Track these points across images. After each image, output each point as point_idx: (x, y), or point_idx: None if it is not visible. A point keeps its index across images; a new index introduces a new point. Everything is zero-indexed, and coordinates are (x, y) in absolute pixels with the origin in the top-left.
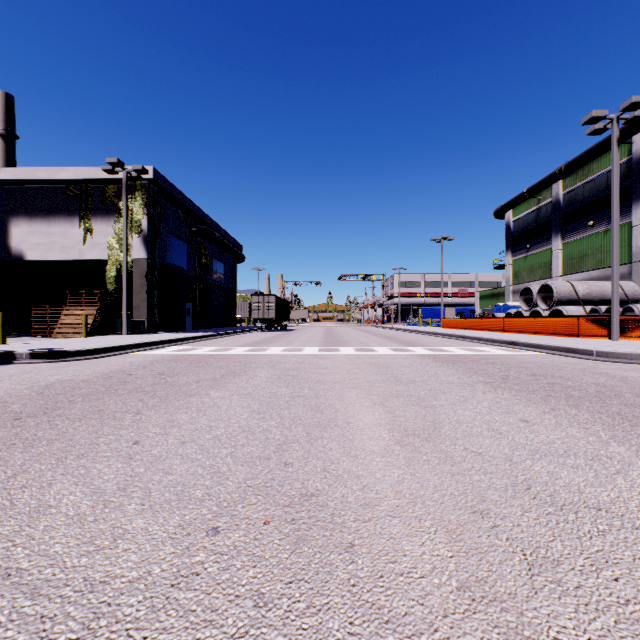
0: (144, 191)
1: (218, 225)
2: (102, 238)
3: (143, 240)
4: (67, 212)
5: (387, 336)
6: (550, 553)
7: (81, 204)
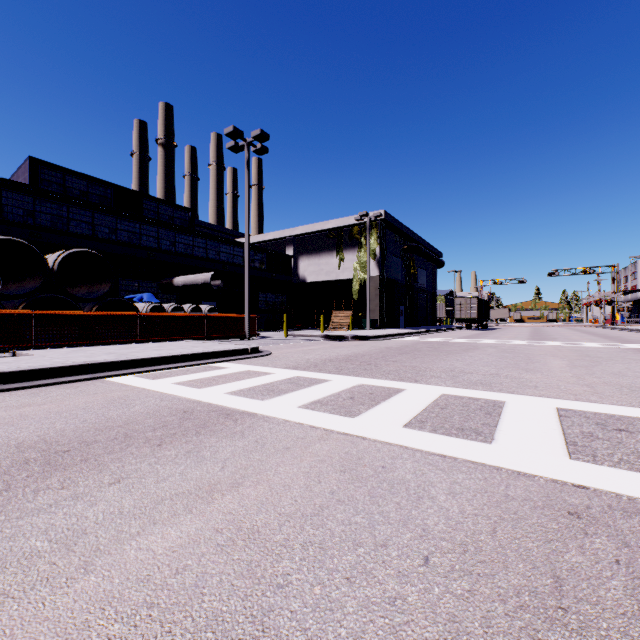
0: (377, 228)
1: (423, 240)
2: (349, 264)
3: (376, 263)
4: (329, 249)
5: (607, 336)
6: (604, 377)
7: (337, 243)
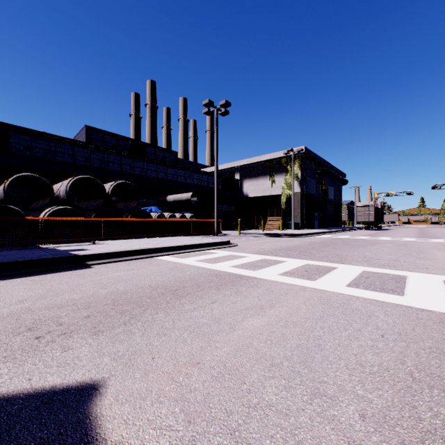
0: (299, 159)
1: (332, 165)
2: (279, 184)
3: (298, 183)
4: (264, 174)
5: None
6: None
7: (270, 170)
